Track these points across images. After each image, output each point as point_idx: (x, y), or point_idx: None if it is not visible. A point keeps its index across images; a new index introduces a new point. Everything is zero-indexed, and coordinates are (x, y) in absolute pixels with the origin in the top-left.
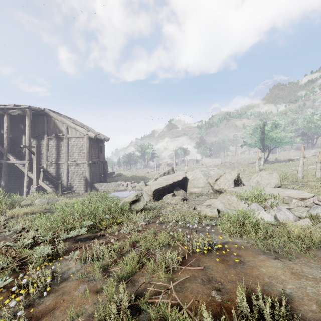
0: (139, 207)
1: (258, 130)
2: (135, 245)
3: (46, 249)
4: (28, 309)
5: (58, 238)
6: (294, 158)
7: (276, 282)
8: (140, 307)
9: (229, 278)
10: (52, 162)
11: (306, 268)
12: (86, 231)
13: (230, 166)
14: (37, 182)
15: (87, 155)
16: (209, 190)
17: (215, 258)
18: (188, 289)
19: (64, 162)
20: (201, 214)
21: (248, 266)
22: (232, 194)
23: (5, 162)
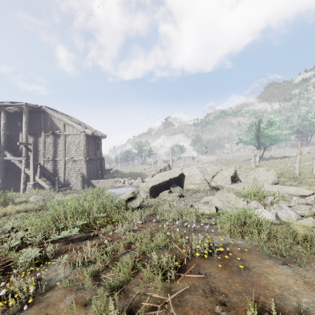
0: (135, 205)
1: (254, 127)
2: (130, 247)
3: (33, 252)
4: None
5: (48, 240)
6: (289, 155)
7: (288, 294)
8: None
9: (234, 288)
10: (50, 159)
11: None
12: (78, 231)
13: (226, 163)
14: (34, 179)
15: (84, 152)
16: (206, 187)
17: (217, 262)
18: (189, 302)
19: (61, 159)
20: (199, 212)
21: (254, 273)
22: (229, 191)
23: (2, 159)
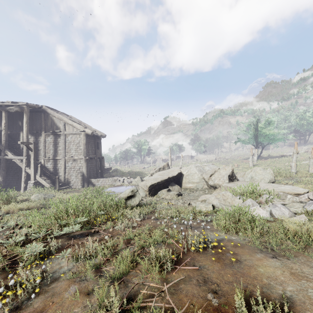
0: (134, 203)
1: (252, 126)
2: (129, 242)
3: (38, 247)
4: (15, 312)
5: (51, 236)
6: (287, 154)
7: (275, 283)
8: (132, 311)
9: (226, 279)
10: (50, 158)
11: (305, 268)
12: (80, 228)
13: (225, 162)
14: (34, 178)
15: (83, 151)
16: (204, 186)
17: (211, 256)
18: (183, 291)
19: (61, 158)
20: (196, 210)
21: (245, 265)
22: (227, 190)
23: (3, 158)
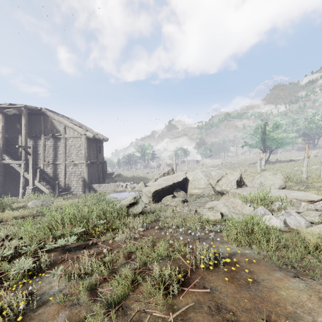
0: (137, 211)
1: (259, 130)
2: (130, 257)
3: (26, 263)
4: None
5: (43, 249)
6: (295, 159)
7: (302, 312)
8: None
9: (242, 305)
10: (50, 163)
11: None
12: (76, 239)
13: (231, 166)
14: (33, 183)
15: (85, 155)
16: (210, 192)
17: (223, 275)
18: (193, 321)
19: (61, 163)
20: (204, 219)
21: (264, 287)
22: (235, 196)
23: (0, 163)
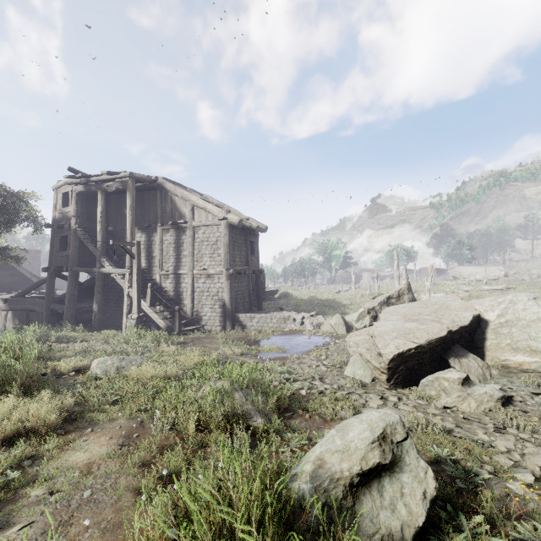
0: (403, 518)
1: None
2: None
3: None
4: None
5: None
6: None
7: None
8: None
9: None
10: (169, 272)
11: None
12: None
13: (538, 282)
14: (138, 309)
15: (224, 258)
16: None
17: None
18: None
19: (187, 272)
20: None
21: None
22: None
23: (98, 272)
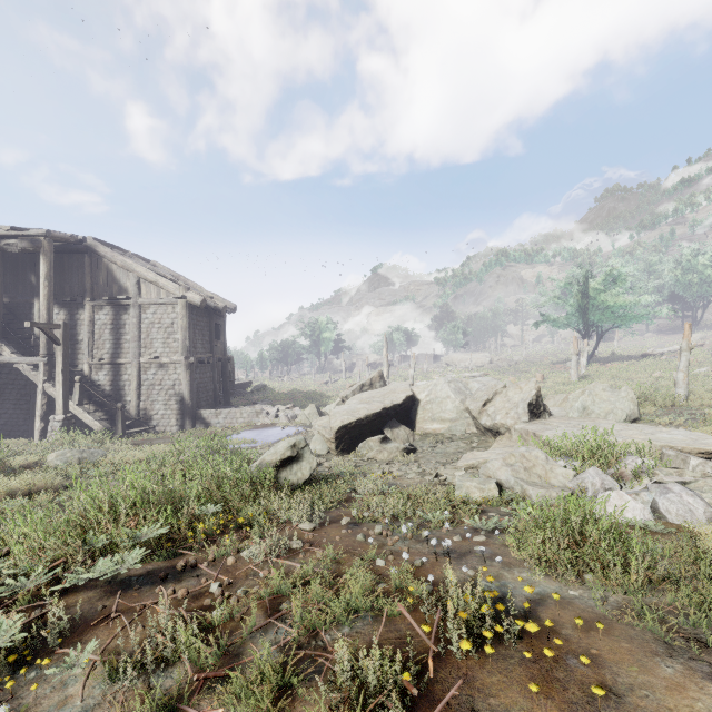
0: (299, 477)
1: (575, 287)
2: (278, 607)
3: (7, 628)
4: None
5: (56, 587)
6: (655, 352)
7: None
8: None
9: None
10: (104, 361)
11: None
12: (147, 555)
13: (512, 369)
14: (65, 408)
15: (183, 344)
16: (468, 428)
17: (522, 669)
18: None
19: (131, 361)
20: (457, 497)
21: None
22: (526, 440)
23: None
